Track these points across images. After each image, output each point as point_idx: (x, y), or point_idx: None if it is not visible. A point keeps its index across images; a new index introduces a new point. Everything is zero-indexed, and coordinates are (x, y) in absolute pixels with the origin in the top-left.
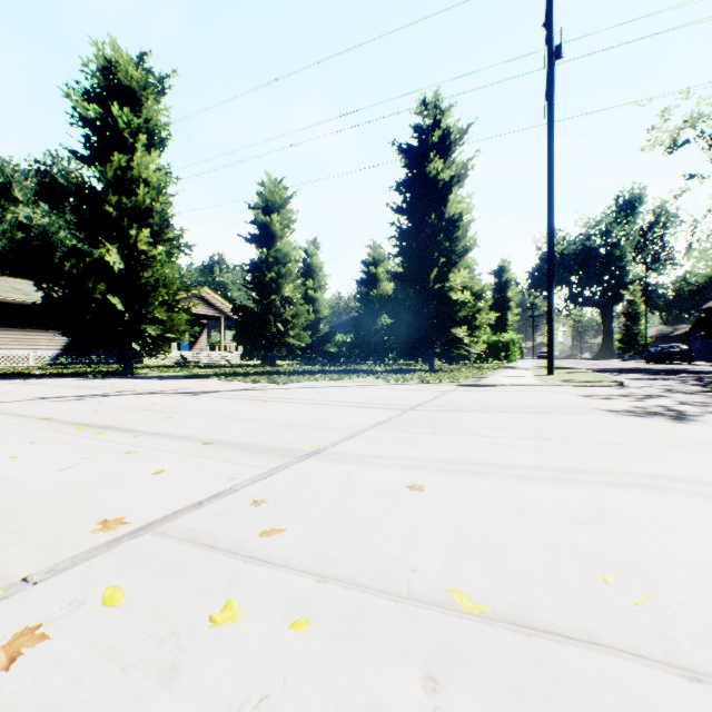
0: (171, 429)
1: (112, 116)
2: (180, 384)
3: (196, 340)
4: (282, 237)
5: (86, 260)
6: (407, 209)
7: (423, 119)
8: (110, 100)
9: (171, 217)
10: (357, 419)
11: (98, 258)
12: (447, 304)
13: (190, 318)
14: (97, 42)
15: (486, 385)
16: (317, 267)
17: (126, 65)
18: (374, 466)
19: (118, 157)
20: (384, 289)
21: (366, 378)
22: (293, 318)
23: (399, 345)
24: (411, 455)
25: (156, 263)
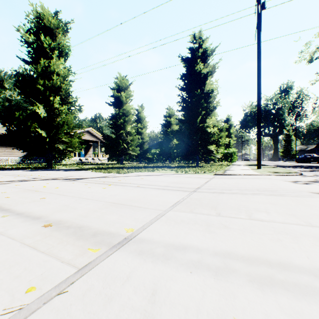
0: (35, 209)
1: (42, 42)
2: (70, 173)
3: (87, 152)
4: (126, 103)
5: (28, 112)
6: (186, 88)
7: (193, 44)
8: (40, 34)
9: (71, 91)
10: (162, 200)
11: (33, 111)
12: (205, 134)
13: (84, 142)
14: (33, 4)
15: (230, 174)
16: (143, 118)
17: (48, 16)
18: (180, 267)
19: (43, 61)
20: (174, 128)
21: (166, 170)
22: (131, 141)
23: (182, 154)
24: (211, 246)
25: (62, 113)
